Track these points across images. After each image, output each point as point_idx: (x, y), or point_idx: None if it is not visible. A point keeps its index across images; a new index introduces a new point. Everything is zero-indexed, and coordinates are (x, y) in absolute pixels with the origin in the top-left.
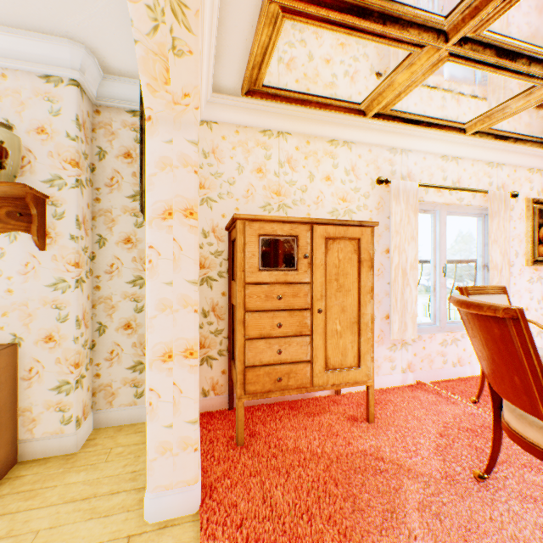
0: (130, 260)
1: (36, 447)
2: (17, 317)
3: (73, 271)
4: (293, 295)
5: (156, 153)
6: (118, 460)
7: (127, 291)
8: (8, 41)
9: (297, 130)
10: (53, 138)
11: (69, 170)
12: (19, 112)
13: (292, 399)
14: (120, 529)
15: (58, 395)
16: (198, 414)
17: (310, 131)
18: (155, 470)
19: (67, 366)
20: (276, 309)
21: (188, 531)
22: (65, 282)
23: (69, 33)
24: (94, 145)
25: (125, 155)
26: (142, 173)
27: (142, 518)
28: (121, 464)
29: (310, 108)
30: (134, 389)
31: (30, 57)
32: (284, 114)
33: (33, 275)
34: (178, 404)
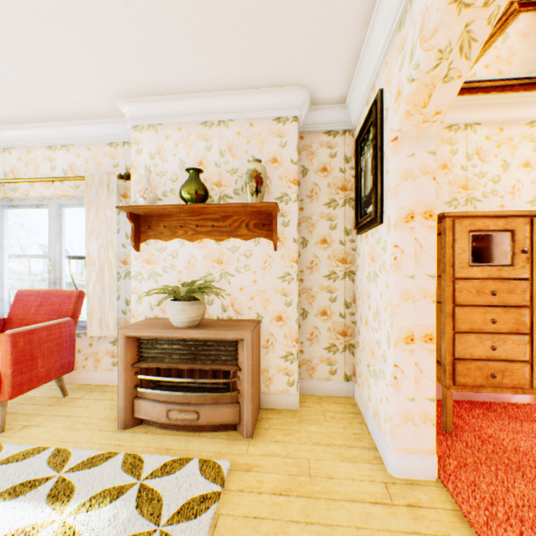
0: (325, 258)
1: (271, 399)
2: (259, 301)
3: (295, 267)
4: (507, 291)
5: (399, 167)
6: (334, 422)
7: (323, 284)
8: (257, 99)
9: (488, 118)
10: (281, 165)
11: (292, 188)
12: (260, 149)
13: (481, 400)
14: (371, 475)
15: (284, 362)
16: (434, 393)
17: (505, 116)
18: (399, 434)
19: (291, 341)
20: (487, 304)
21: (437, 493)
22: (289, 275)
23: (299, 82)
24: (298, 165)
25: (321, 170)
26: (374, 184)
27: (386, 472)
28: (339, 425)
29: (511, 92)
30: (328, 366)
31: (269, 107)
32: (474, 105)
33: (269, 270)
34: (418, 381)
